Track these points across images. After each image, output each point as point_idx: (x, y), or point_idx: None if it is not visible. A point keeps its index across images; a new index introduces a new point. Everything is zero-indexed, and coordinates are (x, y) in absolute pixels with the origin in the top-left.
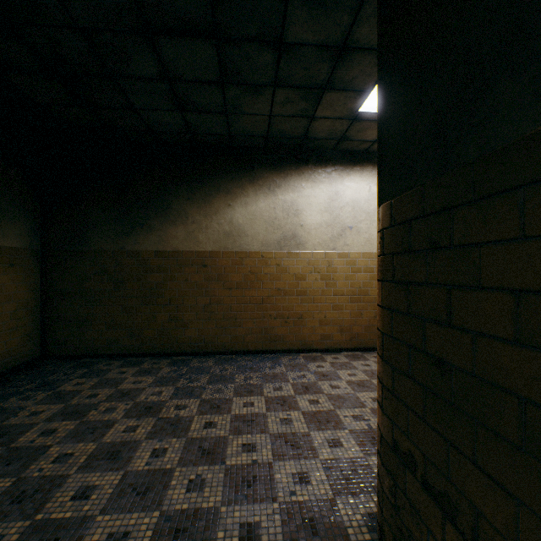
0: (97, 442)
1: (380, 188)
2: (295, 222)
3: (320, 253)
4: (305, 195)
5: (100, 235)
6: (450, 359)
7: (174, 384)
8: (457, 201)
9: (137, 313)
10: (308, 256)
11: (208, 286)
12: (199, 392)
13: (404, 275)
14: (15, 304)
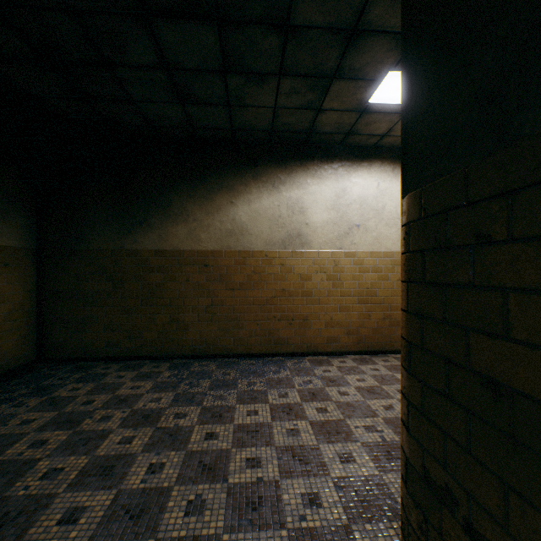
0: (90, 455)
1: (405, 175)
2: (300, 220)
3: (326, 252)
4: (311, 192)
5: (98, 234)
6: (509, 381)
7: (174, 389)
8: (520, 183)
9: (136, 314)
10: (314, 255)
11: (210, 286)
12: (200, 399)
13: (439, 276)
14: (10, 305)
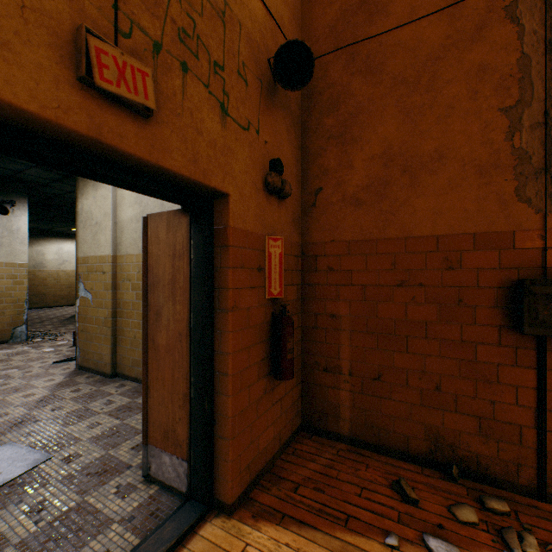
0: None
1: None
2: (43, 258)
3: (54, 270)
4: (47, 248)
5: None
6: None
7: None
8: None
9: None
10: (49, 271)
11: None
12: None
13: None
14: None
